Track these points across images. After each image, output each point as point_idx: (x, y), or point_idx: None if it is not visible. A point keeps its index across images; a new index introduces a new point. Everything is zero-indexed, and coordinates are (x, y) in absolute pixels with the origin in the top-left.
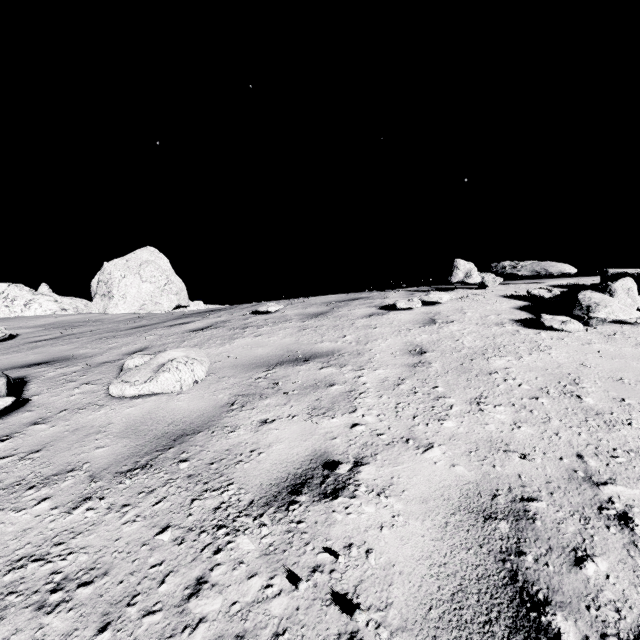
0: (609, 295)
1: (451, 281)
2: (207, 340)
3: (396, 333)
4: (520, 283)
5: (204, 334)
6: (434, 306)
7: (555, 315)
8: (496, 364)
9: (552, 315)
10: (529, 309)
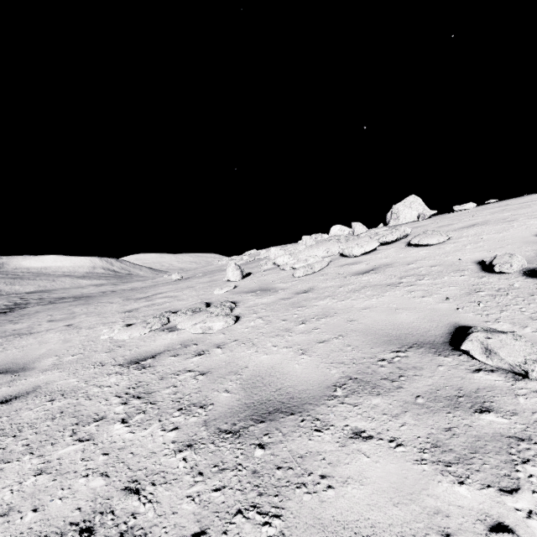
0: None
1: None
2: None
3: None
4: None
5: None
6: None
7: None
8: None
9: None
10: None
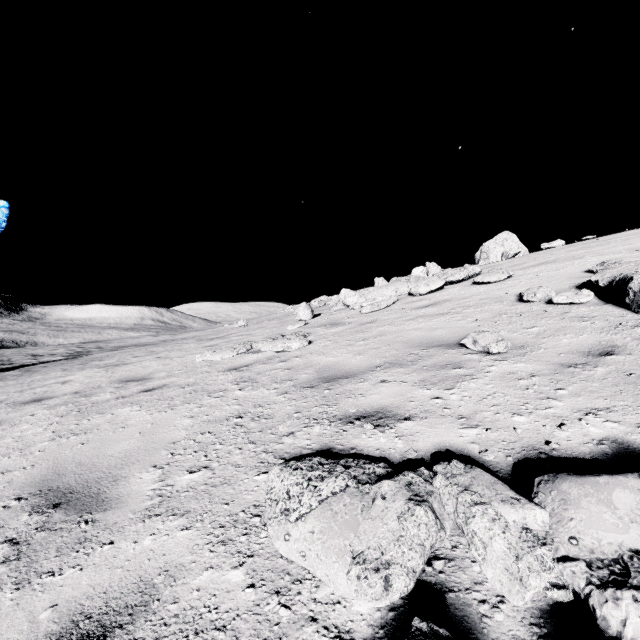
0: None
1: None
2: None
3: None
4: None
5: None
6: None
7: None
8: None
9: None
10: None
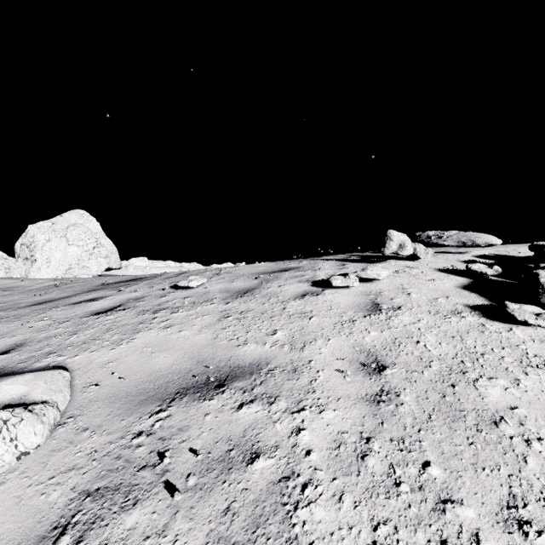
0: None
1: (384, 253)
2: (103, 332)
3: (338, 327)
4: (444, 252)
5: (105, 320)
6: (371, 283)
7: (509, 298)
8: (492, 397)
9: (506, 298)
10: (476, 289)
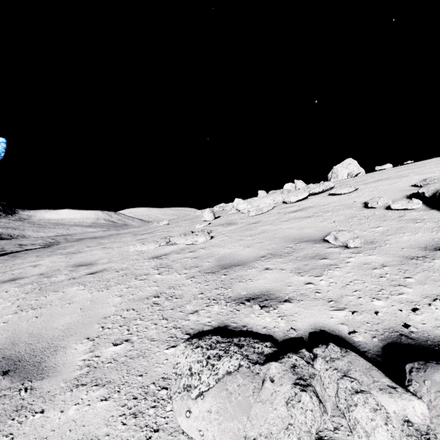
0: None
1: None
2: None
3: None
4: None
5: None
6: None
7: None
8: None
9: None
10: None
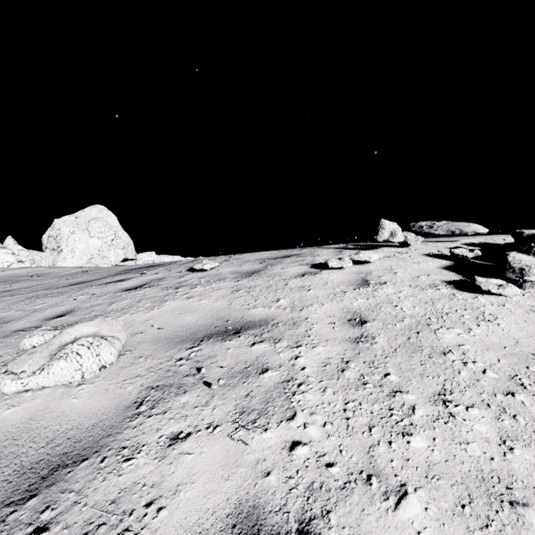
0: (534, 256)
1: (377, 240)
2: (136, 302)
3: (331, 296)
4: (435, 241)
5: (136, 294)
6: (364, 265)
7: (483, 276)
8: (446, 339)
9: (480, 276)
10: (455, 269)
